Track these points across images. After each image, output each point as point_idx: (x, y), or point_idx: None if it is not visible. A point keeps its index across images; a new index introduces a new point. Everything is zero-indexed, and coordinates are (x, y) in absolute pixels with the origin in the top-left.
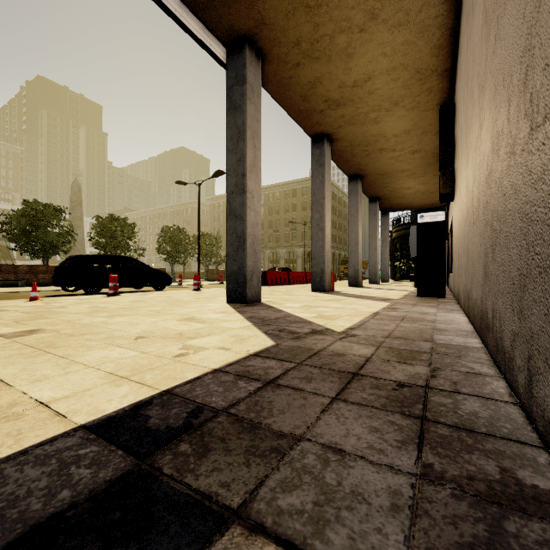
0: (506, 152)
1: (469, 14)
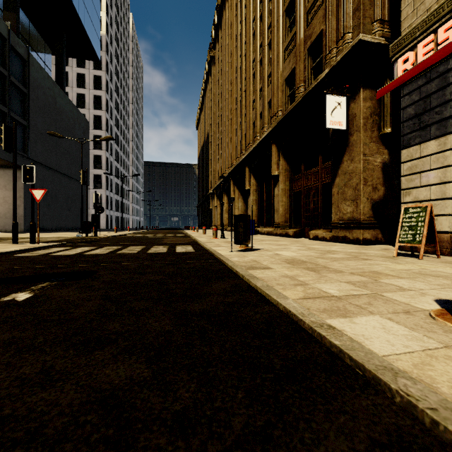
0: None
1: None
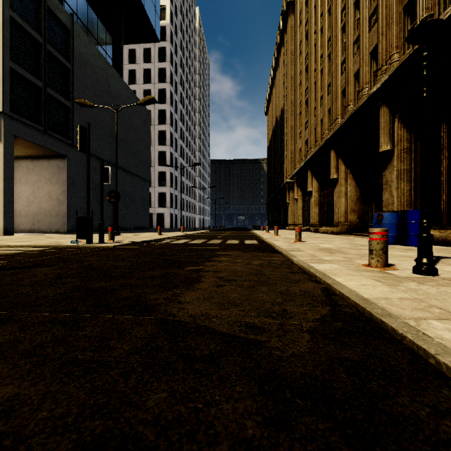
0: (45, 215)
1: (15, 179)
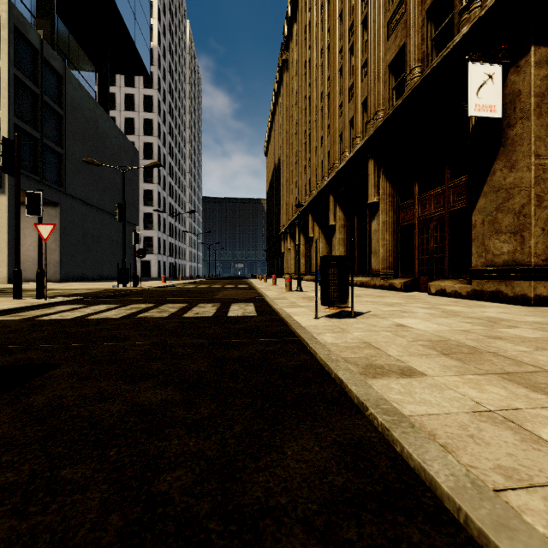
0: (33, 263)
1: None
